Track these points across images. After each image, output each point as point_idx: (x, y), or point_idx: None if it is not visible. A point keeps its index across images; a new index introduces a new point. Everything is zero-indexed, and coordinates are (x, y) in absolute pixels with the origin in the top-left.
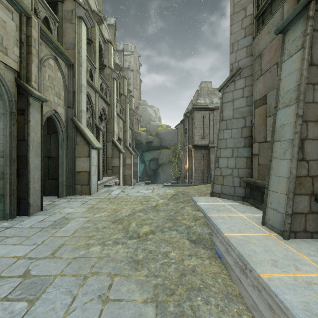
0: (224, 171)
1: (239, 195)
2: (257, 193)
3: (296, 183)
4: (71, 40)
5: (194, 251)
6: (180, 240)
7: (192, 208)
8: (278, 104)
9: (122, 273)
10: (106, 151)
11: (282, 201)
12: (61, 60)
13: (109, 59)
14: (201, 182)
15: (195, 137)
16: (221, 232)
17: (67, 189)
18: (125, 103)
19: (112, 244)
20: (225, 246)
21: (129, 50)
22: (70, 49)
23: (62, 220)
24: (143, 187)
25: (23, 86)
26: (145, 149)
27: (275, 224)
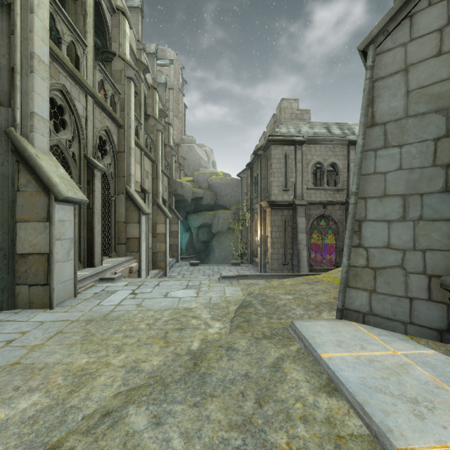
0: (377, 257)
1: (428, 324)
2: None
3: None
4: None
5: None
6: None
7: (308, 374)
8: None
9: None
10: (114, 211)
11: None
12: None
13: (120, 43)
14: (282, 263)
15: (272, 189)
16: None
17: None
18: (156, 131)
19: None
20: None
21: (167, 58)
22: None
23: None
24: (179, 280)
25: None
26: (190, 209)
27: None
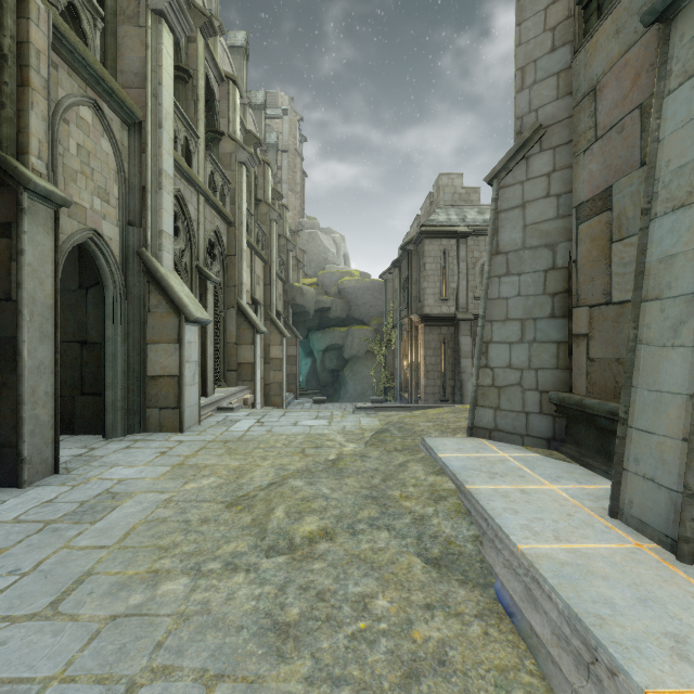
0: (501, 376)
1: (539, 434)
2: (585, 430)
3: None
4: (137, 65)
5: (439, 593)
6: (400, 559)
7: (426, 467)
8: (653, 203)
9: (241, 668)
10: (223, 330)
11: (671, 458)
12: (112, 112)
13: (230, 120)
14: (439, 398)
15: (426, 299)
16: (509, 540)
17: (127, 417)
18: (269, 221)
19: (219, 572)
20: (522, 581)
21: (278, 107)
22: (134, 88)
23: (101, 499)
24: (307, 411)
25: (5, 164)
26: (313, 325)
27: (651, 517)
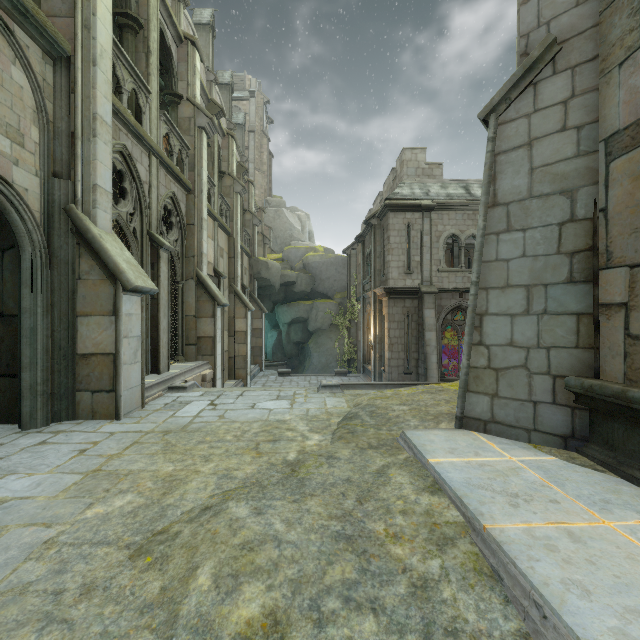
0: (500, 356)
1: (552, 430)
2: (624, 430)
3: None
4: None
5: None
6: None
7: (414, 478)
8: None
9: None
10: (181, 302)
11: None
12: (28, 38)
13: (189, 83)
14: (403, 371)
15: (390, 272)
16: None
17: (52, 403)
18: (234, 194)
19: None
20: None
21: (246, 89)
22: (61, 16)
23: None
24: (268, 390)
25: None
26: (279, 298)
27: None
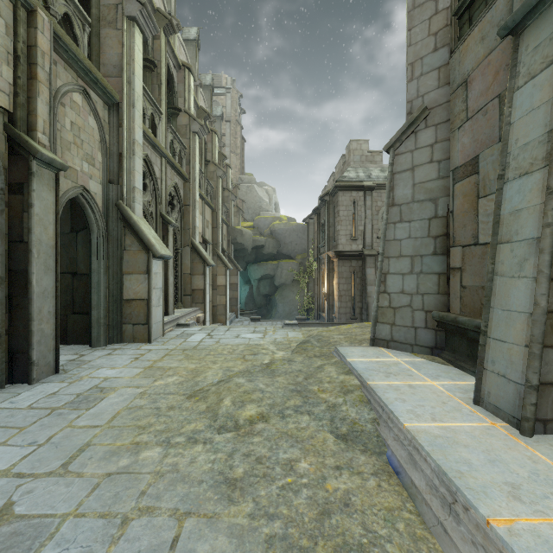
0: (396, 299)
1: (425, 344)
2: (459, 341)
3: (547, 325)
4: (115, 59)
5: (345, 459)
6: (317, 435)
7: (338, 368)
8: (506, 170)
9: (202, 508)
10: (180, 263)
11: (517, 359)
12: (97, 96)
13: (185, 99)
14: (350, 317)
15: (340, 239)
16: (398, 420)
17: (108, 331)
18: (216, 178)
19: (184, 444)
20: (406, 449)
21: (223, 86)
22: (113, 77)
23: (92, 392)
24: (247, 327)
25: (19, 139)
26: (251, 259)
27: (503, 404)
